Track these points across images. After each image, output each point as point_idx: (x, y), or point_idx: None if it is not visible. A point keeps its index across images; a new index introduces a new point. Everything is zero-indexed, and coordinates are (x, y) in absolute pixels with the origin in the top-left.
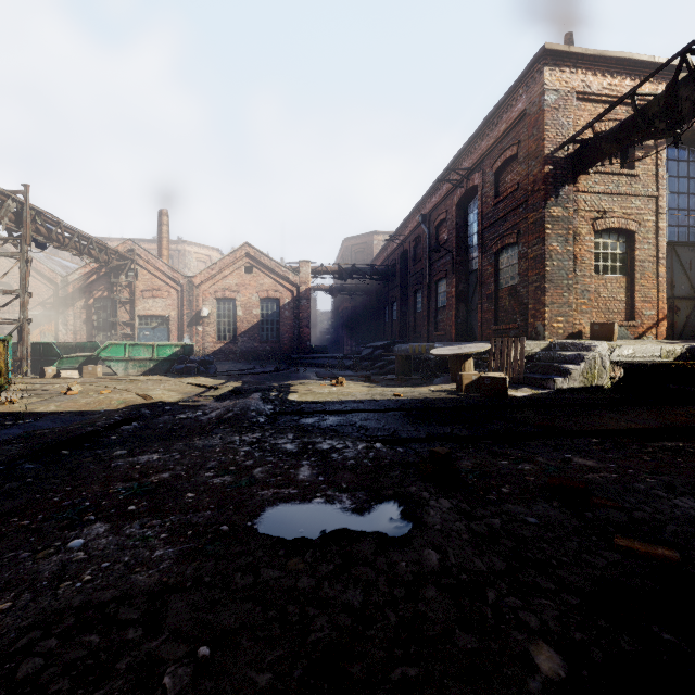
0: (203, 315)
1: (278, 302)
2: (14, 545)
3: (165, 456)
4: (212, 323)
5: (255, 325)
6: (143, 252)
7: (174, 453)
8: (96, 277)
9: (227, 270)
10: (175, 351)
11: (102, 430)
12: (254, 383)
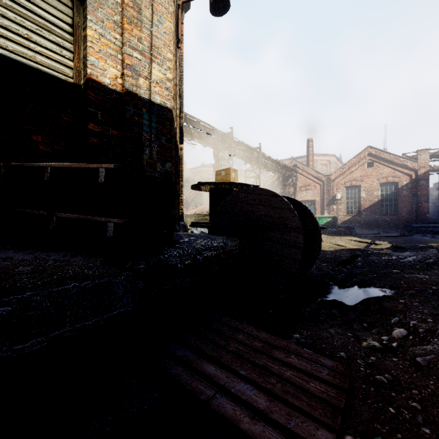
0: (337, 198)
1: (396, 185)
2: (425, 300)
3: (432, 277)
4: (342, 203)
5: (376, 202)
6: (300, 165)
7: (435, 276)
8: (277, 182)
9: (353, 167)
10: (328, 220)
11: (352, 259)
12: (398, 243)
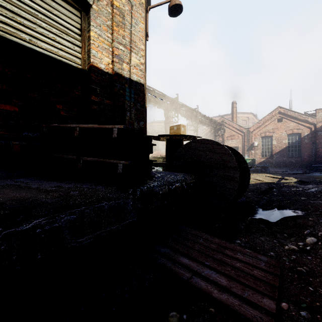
0: (255, 145)
1: (299, 135)
2: None
3: None
4: (258, 148)
5: (284, 148)
6: (227, 121)
7: None
8: (210, 134)
9: (267, 122)
10: (248, 162)
11: (269, 190)
12: (302, 178)
